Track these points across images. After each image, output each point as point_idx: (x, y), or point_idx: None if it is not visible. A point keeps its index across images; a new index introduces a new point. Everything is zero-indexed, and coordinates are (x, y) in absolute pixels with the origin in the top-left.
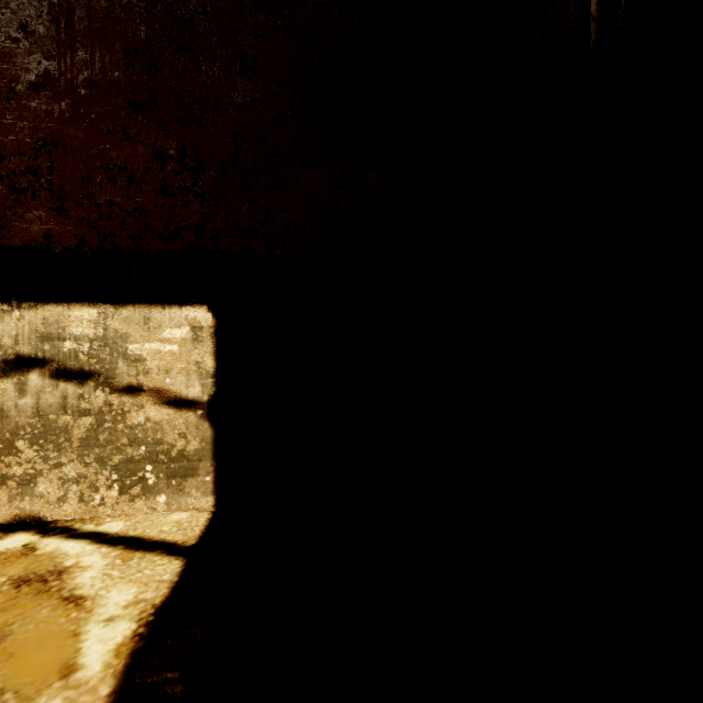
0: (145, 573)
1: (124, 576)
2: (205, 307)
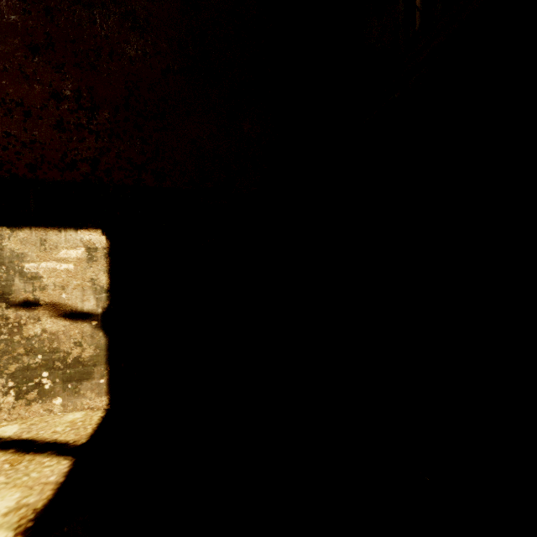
0: (32, 476)
1: (10, 481)
2: (100, 230)
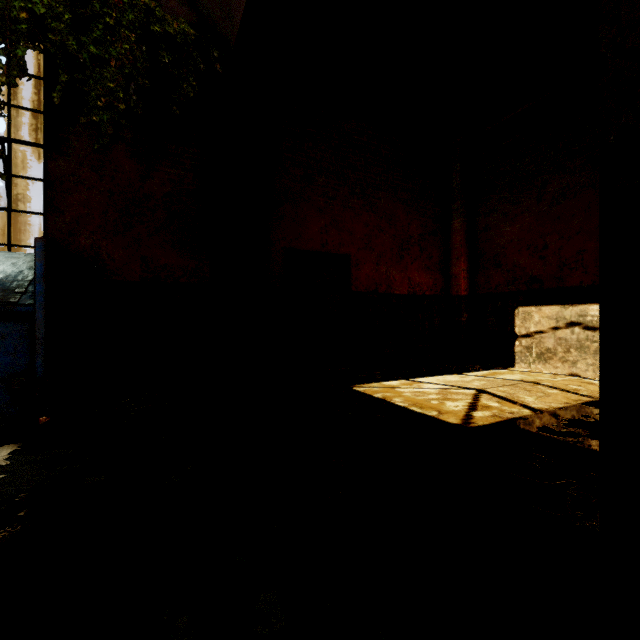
0: None
1: None
2: None
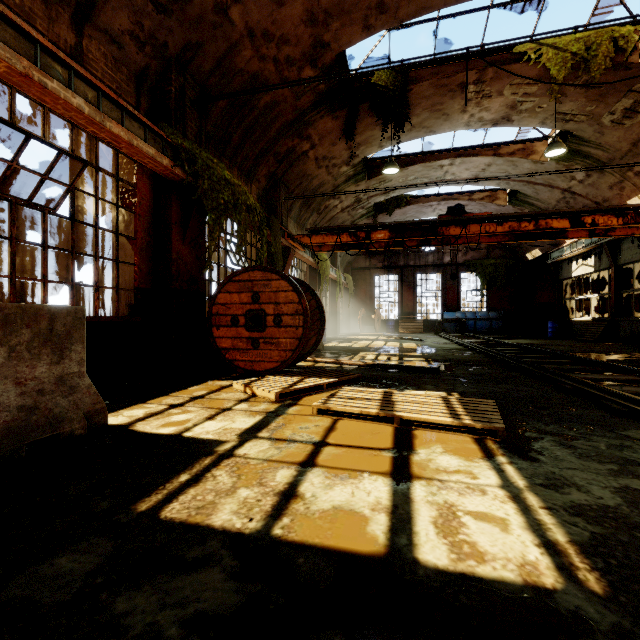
0: None
1: None
2: None
